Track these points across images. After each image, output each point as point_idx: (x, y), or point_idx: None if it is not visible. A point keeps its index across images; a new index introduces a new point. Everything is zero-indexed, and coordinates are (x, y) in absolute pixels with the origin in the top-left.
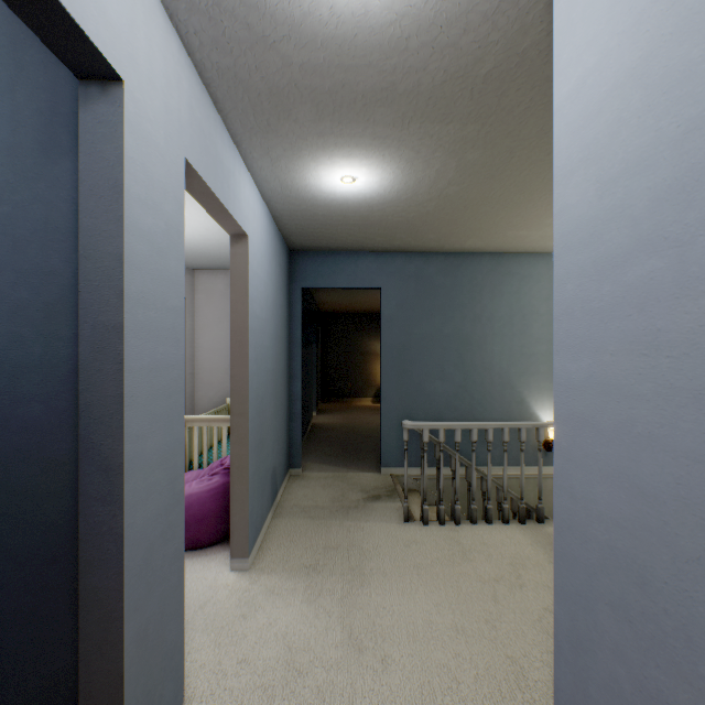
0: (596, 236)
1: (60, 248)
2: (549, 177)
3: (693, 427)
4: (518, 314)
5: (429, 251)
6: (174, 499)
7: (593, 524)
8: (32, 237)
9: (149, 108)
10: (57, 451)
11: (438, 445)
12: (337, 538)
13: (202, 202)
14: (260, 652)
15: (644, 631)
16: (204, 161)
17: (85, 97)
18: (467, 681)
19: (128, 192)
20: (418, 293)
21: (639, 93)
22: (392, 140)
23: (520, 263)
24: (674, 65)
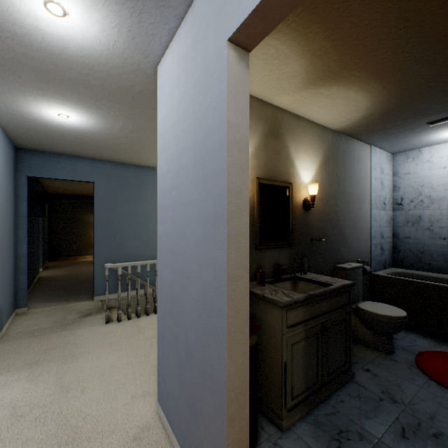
0: (166, 179)
1: None
2: None
3: (180, 246)
4: None
5: (127, 163)
6: None
7: (165, 287)
8: None
9: None
10: None
11: (128, 276)
12: (56, 342)
13: None
14: None
15: (174, 316)
16: None
17: None
18: (130, 382)
19: None
20: (120, 187)
21: (173, 134)
22: (92, 104)
23: None
24: (178, 131)
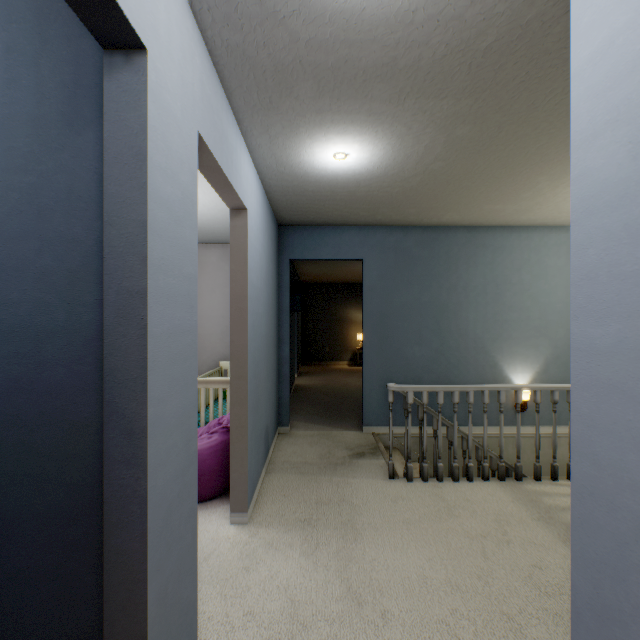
0: (628, 198)
1: (82, 216)
2: (532, 152)
3: None
4: (491, 283)
5: (407, 225)
6: (189, 460)
7: (624, 493)
8: (56, 206)
9: (168, 79)
10: (80, 413)
11: (421, 406)
12: (328, 493)
13: (208, 176)
14: (264, 605)
15: None
16: (212, 135)
17: (109, 66)
18: (467, 637)
19: (150, 159)
20: (397, 264)
21: None
22: (387, 116)
23: (493, 236)
24: None
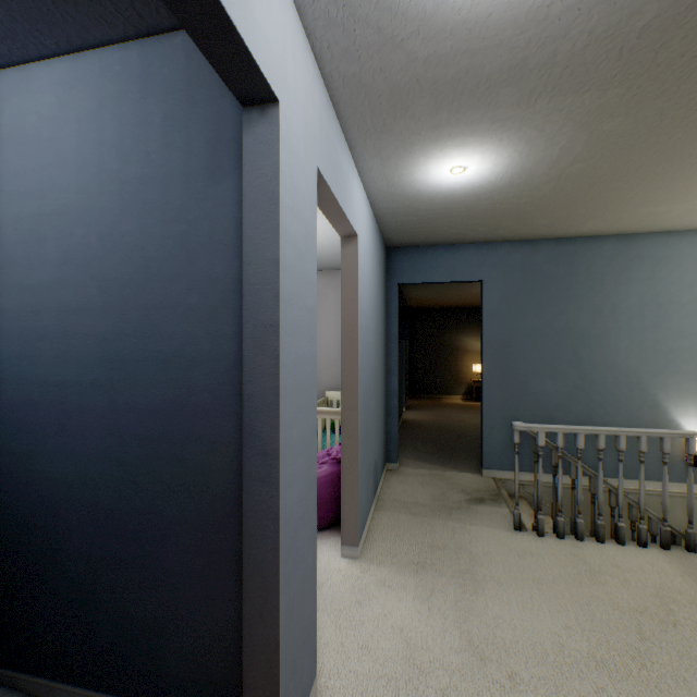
0: None
1: (222, 258)
2: None
3: None
4: (650, 304)
5: (536, 238)
6: (310, 485)
7: None
8: (201, 250)
9: (294, 124)
10: (220, 434)
11: (555, 450)
12: (442, 538)
13: (322, 207)
14: (379, 642)
15: None
16: (329, 168)
17: (247, 122)
18: None
19: (281, 202)
20: (523, 284)
21: None
22: (513, 121)
23: (653, 245)
24: None
